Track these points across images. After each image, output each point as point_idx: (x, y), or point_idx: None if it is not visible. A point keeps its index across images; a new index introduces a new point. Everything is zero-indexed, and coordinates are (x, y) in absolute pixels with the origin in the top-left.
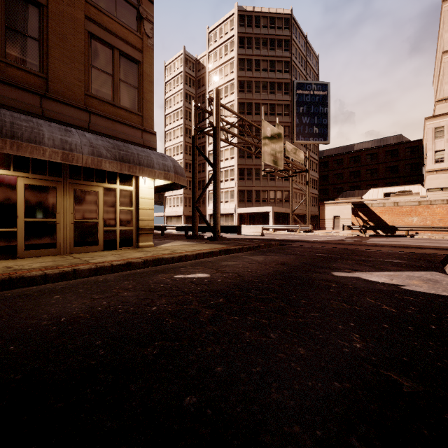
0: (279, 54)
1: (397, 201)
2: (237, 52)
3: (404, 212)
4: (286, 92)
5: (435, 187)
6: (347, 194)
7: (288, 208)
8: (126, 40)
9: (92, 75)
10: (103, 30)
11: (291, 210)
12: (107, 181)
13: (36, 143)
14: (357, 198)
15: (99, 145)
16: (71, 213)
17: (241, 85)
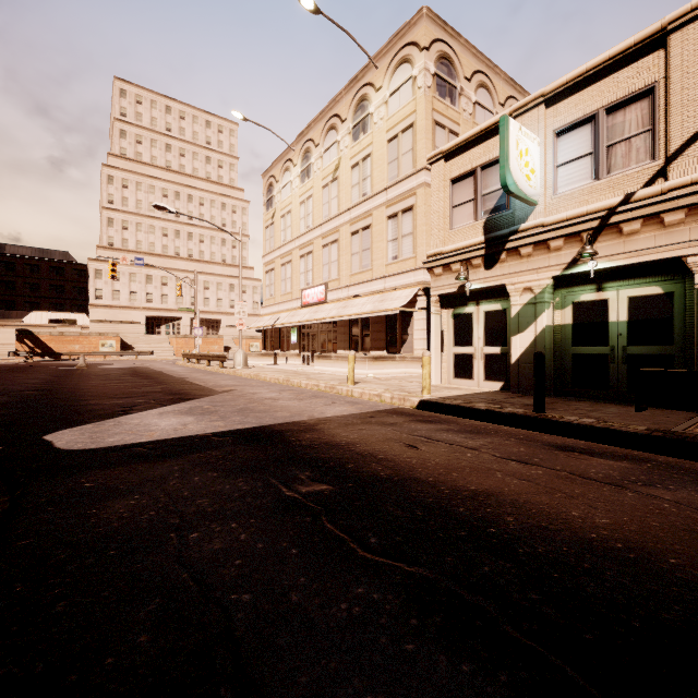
0: None
1: (64, 332)
2: None
3: (69, 341)
4: None
5: (97, 320)
6: (1, 314)
7: None
8: None
9: None
10: None
11: None
12: None
13: None
14: (17, 321)
15: None
16: None
17: None
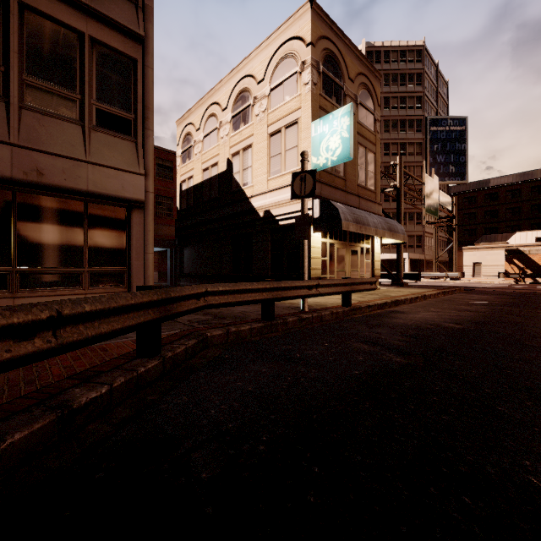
0: (411, 90)
1: None
2: None
3: None
4: (418, 130)
5: None
6: (487, 238)
7: (421, 254)
8: (370, 140)
9: (359, 171)
10: (362, 138)
11: (435, 257)
12: (361, 242)
13: (369, 226)
14: (502, 243)
15: (381, 222)
16: (349, 265)
17: None
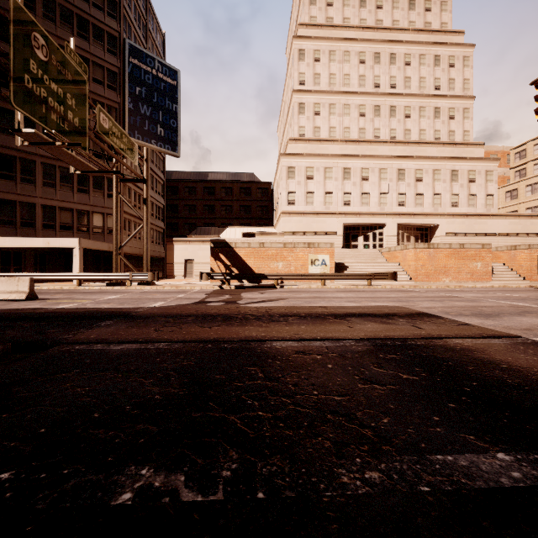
0: None
1: (264, 242)
2: None
3: (270, 256)
4: (111, 50)
5: (289, 231)
6: (202, 231)
7: None
8: None
9: None
10: None
11: (116, 246)
12: None
13: None
14: (214, 236)
15: None
16: None
17: None
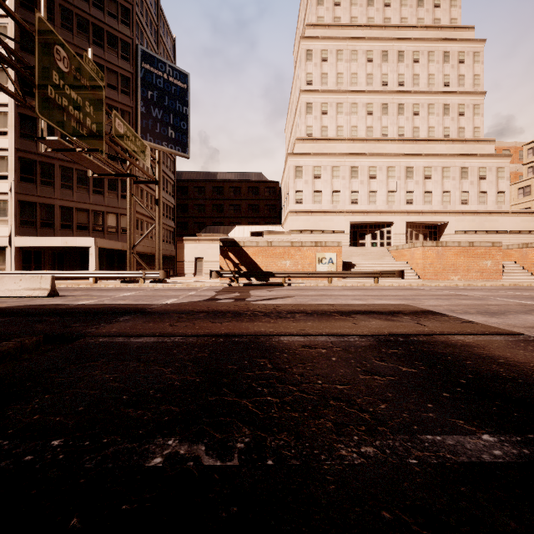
0: None
1: (271, 241)
2: None
3: (278, 254)
4: (125, 56)
5: (296, 230)
6: (211, 230)
7: None
8: None
9: None
10: None
11: (129, 245)
12: None
13: None
14: (223, 235)
15: None
16: None
17: None
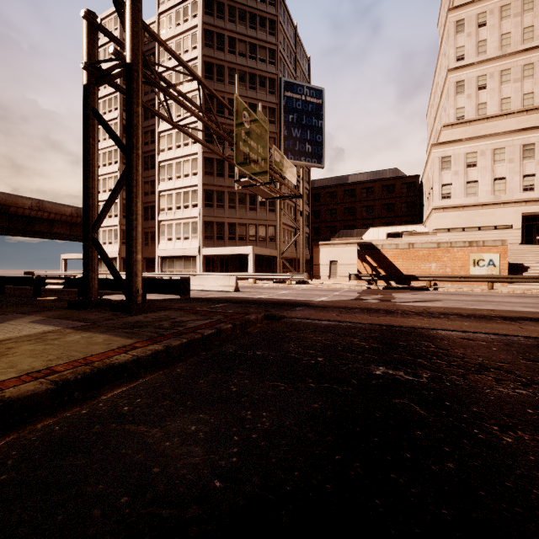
0: (262, 37)
1: (413, 242)
2: (202, 18)
3: (420, 256)
4: (271, 91)
5: (442, 228)
6: (344, 234)
7: (274, 249)
8: None
9: None
10: None
11: (279, 251)
12: None
13: None
14: (357, 238)
15: None
16: None
17: (209, 68)
